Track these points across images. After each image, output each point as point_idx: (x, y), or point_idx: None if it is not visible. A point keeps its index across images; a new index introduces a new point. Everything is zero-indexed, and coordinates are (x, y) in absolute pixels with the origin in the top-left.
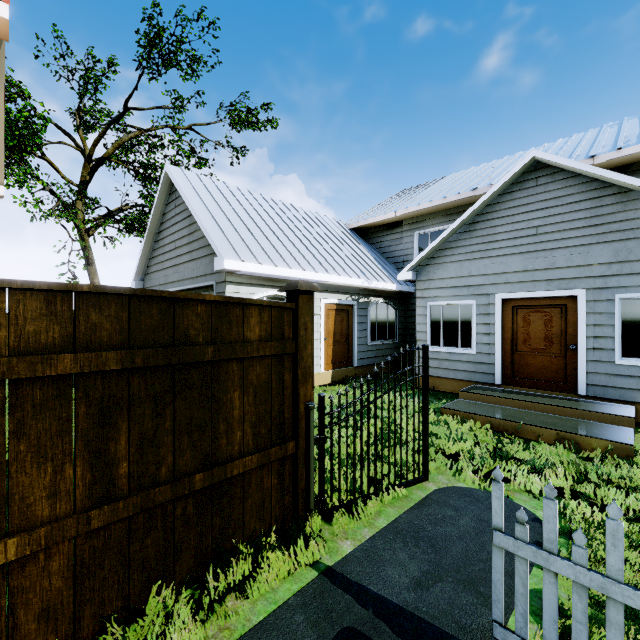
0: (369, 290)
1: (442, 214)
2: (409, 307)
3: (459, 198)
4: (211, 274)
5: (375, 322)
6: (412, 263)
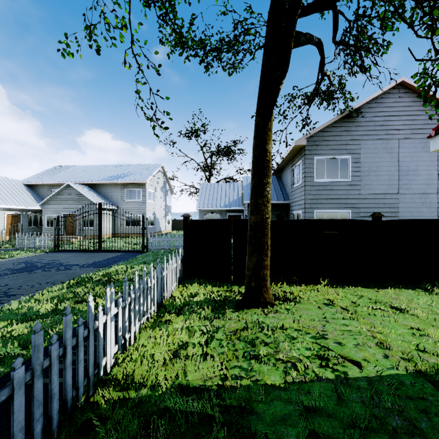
0: (29, 209)
1: (60, 186)
2: None
3: (63, 183)
4: None
5: (32, 220)
6: (40, 203)
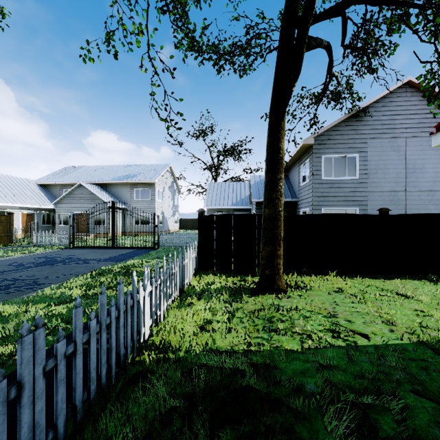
0: (42, 208)
1: (72, 185)
2: None
3: (75, 183)
4: None
5: (45, 219)
6: (54, 202)
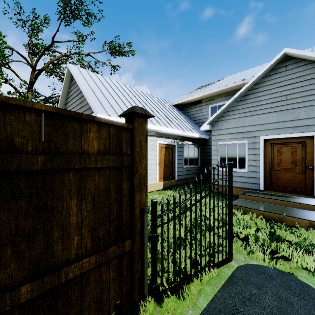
0: (184, 137)
1: (224, 95)
2: (205, 147)
3: (234, 85)
4: None
5: (187, 155)
6: (209, 120)
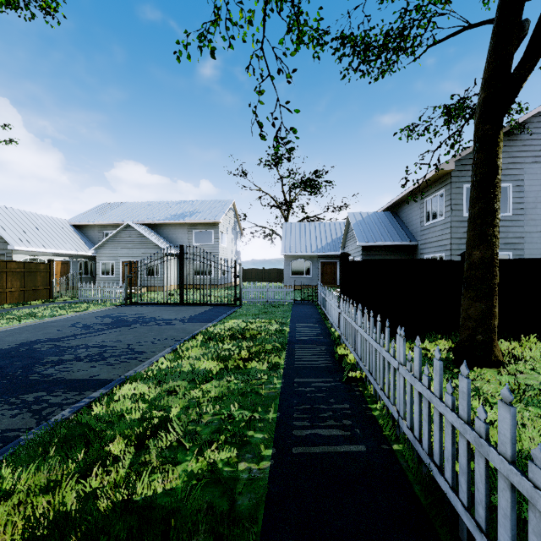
0: (79, 255)
1: (114, 226)
2: None
3: (118, 223)
4: (3, 249)
5: (82, 268)
6: (94, 247)
